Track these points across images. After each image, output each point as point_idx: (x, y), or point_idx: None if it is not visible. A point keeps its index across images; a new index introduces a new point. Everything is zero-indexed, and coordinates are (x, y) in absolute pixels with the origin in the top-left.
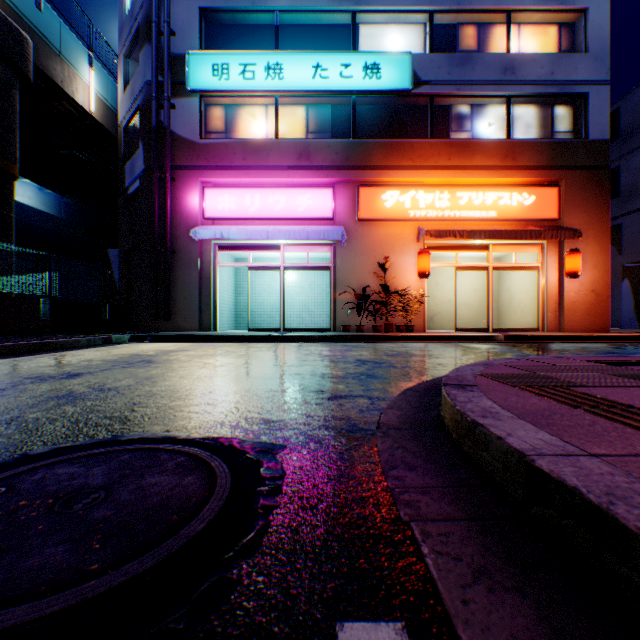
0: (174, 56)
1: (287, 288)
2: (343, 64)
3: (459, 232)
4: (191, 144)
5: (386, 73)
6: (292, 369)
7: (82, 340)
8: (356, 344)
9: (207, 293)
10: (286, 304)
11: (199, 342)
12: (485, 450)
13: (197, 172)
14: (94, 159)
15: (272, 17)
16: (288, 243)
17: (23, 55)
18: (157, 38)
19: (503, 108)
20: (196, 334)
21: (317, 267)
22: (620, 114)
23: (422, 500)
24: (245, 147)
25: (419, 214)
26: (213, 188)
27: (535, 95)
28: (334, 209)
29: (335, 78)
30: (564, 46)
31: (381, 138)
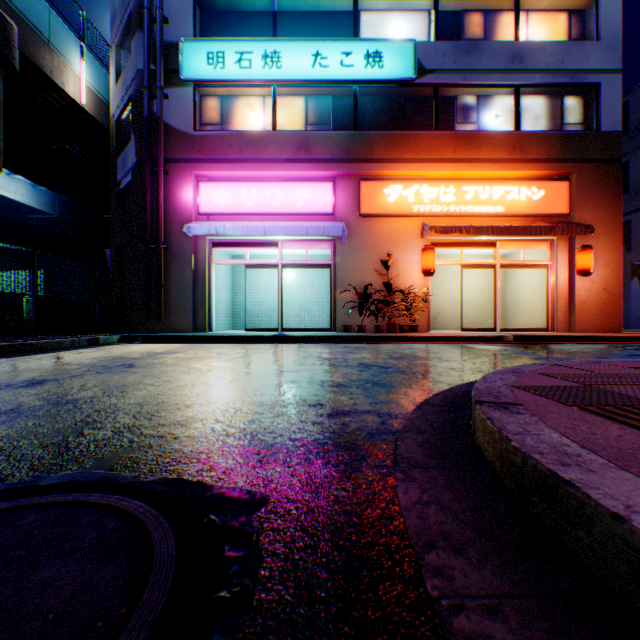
0: (167, 44)
1: (286, 287)
2: (344, 52)
3: (465, 228)
4: (185, 136)
5: (389, 62)
6: (287, 375)
7: (65, 341)
8: (358, 345)
9: (202, 292)
10: (285, 303)
11: (192, 343)
12: (582, 528)
13: (191, 165)
14: (87, 154)
15: (270, 4)
16: (286, 239)
17: (7, 41)
18: (149, 25)
19: (511, 99)
20: (189, 335)
21: (317, 265)
22: (629, 108)
23: (494, 634)
24: (241, 139)
25: (423, 209)
26: (208, 182)
27: (544, 85)
28: (334, 204)
29: (335, 67)
30: (574, 34)
31: (383, 130)
